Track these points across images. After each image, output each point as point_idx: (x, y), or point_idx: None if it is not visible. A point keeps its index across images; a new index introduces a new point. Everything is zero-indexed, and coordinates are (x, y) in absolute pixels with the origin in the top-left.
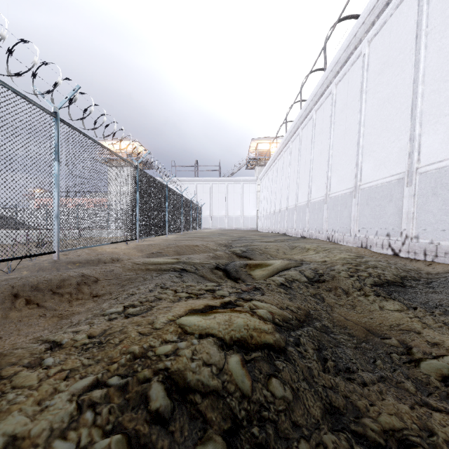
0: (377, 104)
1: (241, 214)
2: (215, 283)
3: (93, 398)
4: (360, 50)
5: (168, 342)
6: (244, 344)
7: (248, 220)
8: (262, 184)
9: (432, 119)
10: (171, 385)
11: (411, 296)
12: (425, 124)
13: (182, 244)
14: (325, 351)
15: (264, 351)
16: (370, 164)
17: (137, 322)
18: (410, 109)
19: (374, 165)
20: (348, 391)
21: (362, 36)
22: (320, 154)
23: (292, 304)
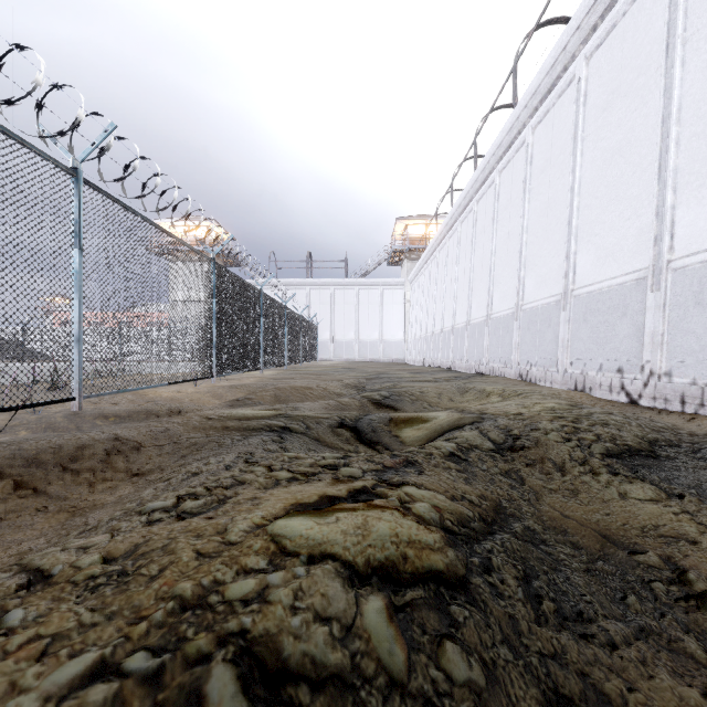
0: (600, 158)
1: (380, 337)
2: (339, 450)
3: (88, 705)
4: (572, 72)
5: (250, 571)
6: (392, 574)
7: (391, 347)
8: (414, 289)
9: (694, 181)
10: (251, 668)
11: (671, 474)
12: (682, 189)
13: (286, 385)
14: (536, 580)
15: (428, 586)
16: (589, 256)
17: (197, 529)
18: (656, 166)
19: (597, 258)
20: (585, 663)
21: (576, 50)
22: (508, 241)
23: (472, 490)
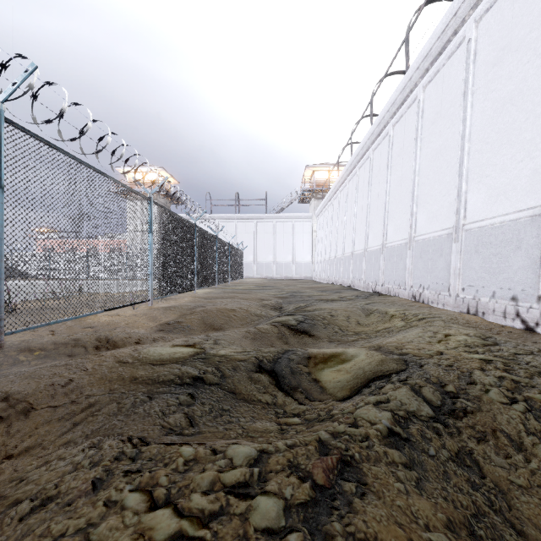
0: (491, 108)
1: (293, 259)
2: (256, 404)
3: None
4: (462, 34)
5: None
6: None
7: (302, 267)
8: (319, 222)
9: None
10: None
11: None
12: None
13: (213, 307)
14: None
15: None
16: (480, 194)
17: None
18: None
19: (488, 196)
20: None
21: (466, 15)
22: (401, 183)
23: (433, 513)
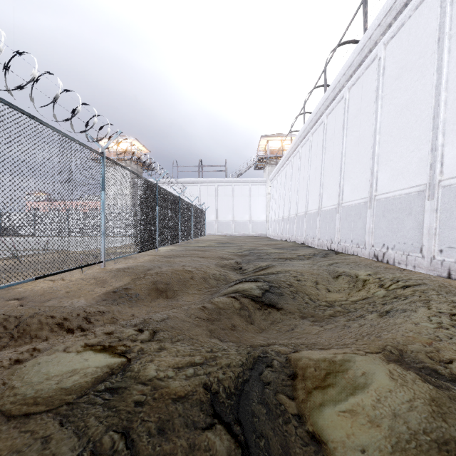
0: None
1: (250, 218)
2: None
3: None
4: None
5: None
6: None
7: (257, 225)
8: (273, 185)
9: None
10: None
11: None
12: None
13: (169, 269)
14: None
15: None
16: None
17: None
18: None
19: None
20: None
21: None
22: (358, 143)
23: None
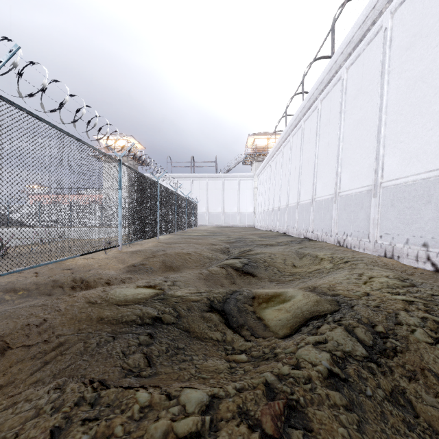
0: (404, 85)
1: (238, 210)
2: (208, 342)
3: None
4: (379, 24)
5: None
6: None
7: (245, 217)
8: (260, 180)
9: None
10: None
11: None
12: None
13: (172, 251)
14: None
15: None
16: (395, 157)
17: None
18: None
19: (402, 159)
20: None
21: (383, 8)
22: (327, 148)
23: None
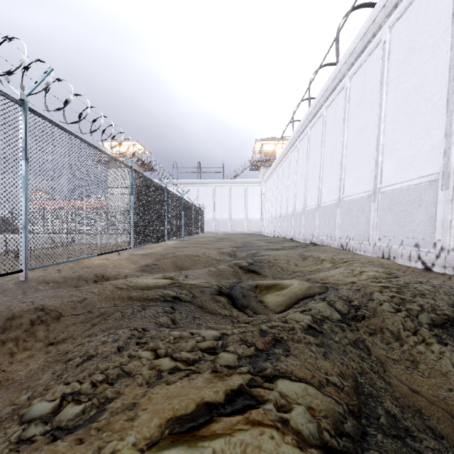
0: (400, 96)
1: (245, 217)
2: (217, 316)
3: None
4: (379, 37)
5: None
6: None
7: (252, 224)
8: (267, 186)
9: None
10: None
11: None
12: None
13: (181, 254)
14: None
15: None
16: (392, 164)
17: None
18: (445, 100)
19: (398, 166)
20: None
21: (382, 22)
22: (332, 154)
23: (332, 368)
